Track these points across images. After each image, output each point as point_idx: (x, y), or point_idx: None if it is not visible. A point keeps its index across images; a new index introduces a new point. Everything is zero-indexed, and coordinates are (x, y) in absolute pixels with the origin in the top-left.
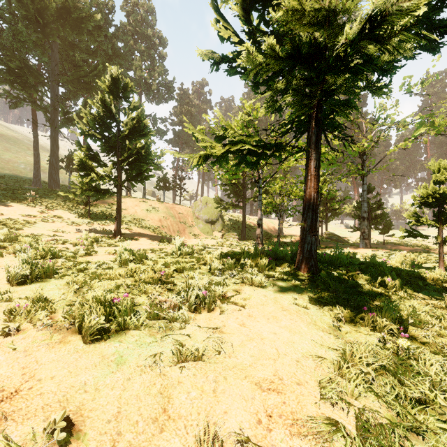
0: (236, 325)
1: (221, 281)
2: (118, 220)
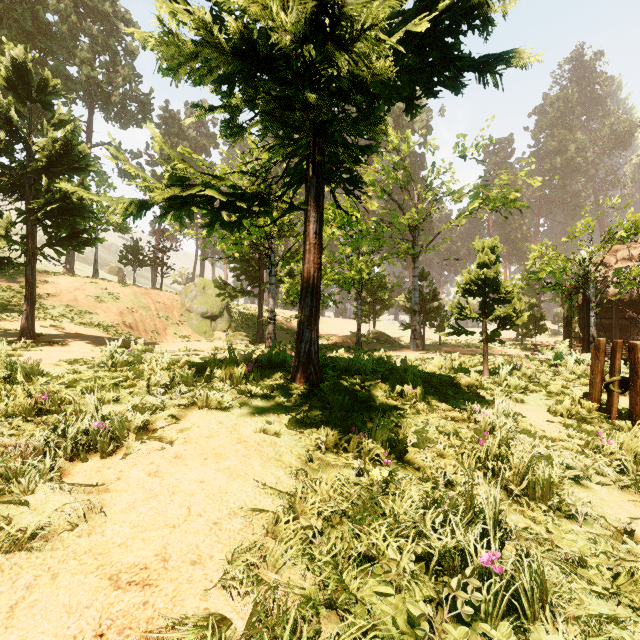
0: (141, 476)
1: (155, 405)
2: (28, 311)
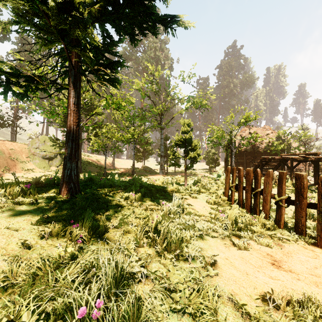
0: None
1: None
2: None
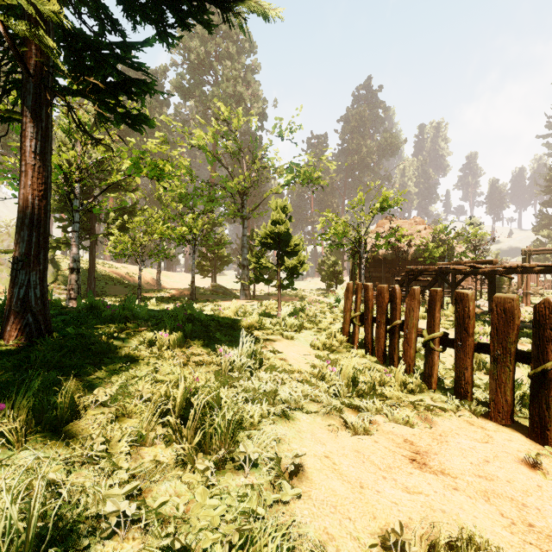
0: None
1: None
2: None
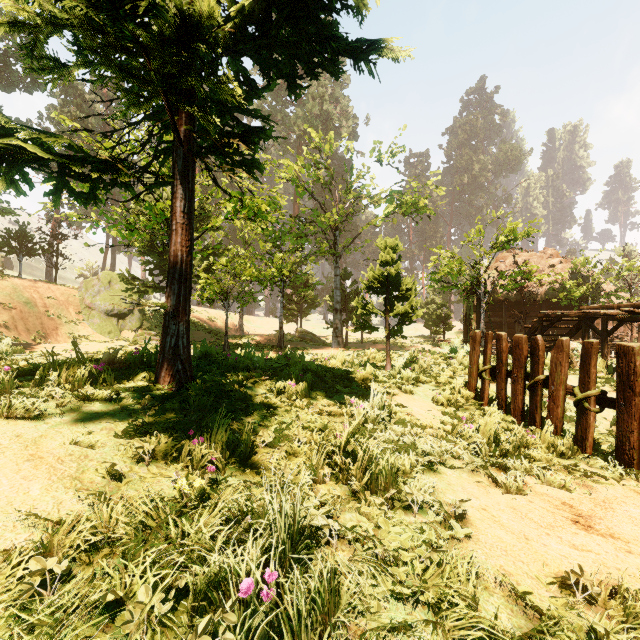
0: None
1: None
2: None
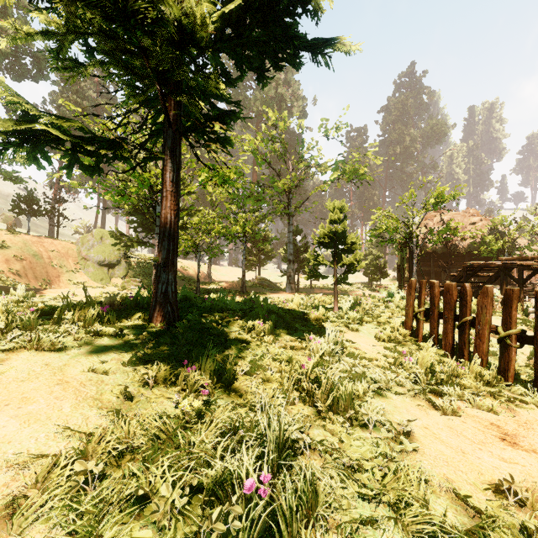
0: None
1: None
2: None
